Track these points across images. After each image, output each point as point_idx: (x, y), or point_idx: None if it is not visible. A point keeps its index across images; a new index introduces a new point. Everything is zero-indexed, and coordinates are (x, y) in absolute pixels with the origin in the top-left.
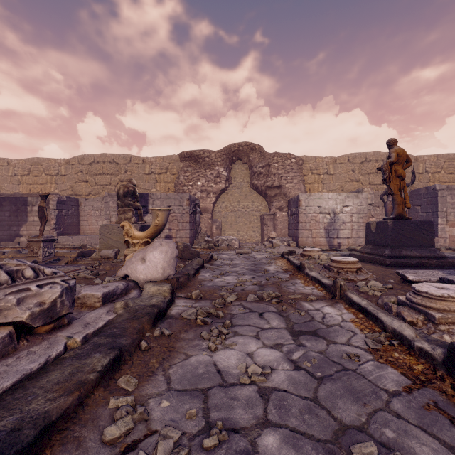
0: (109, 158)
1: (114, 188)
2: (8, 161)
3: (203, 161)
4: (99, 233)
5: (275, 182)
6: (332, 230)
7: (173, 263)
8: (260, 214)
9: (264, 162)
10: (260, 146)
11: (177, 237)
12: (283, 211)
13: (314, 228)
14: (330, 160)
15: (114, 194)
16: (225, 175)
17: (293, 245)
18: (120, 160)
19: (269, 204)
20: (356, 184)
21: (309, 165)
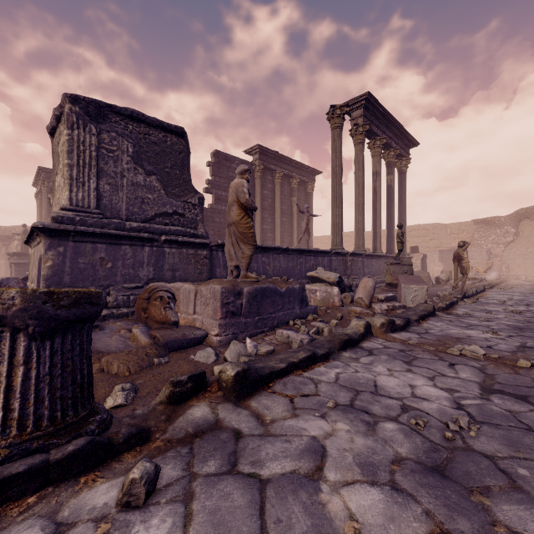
0: (422, 227)
1: (426, 244)
2: None
3: (493, 223)
4: (452, 269)
5: None
6: None
7: (498, 276)
8: None
9: None
10: None
11: None
12: None
13: None
14: None
15: (436, 250)
16: (512, 232)
17: None
18: (429, 228)
19: None
20: None
21: None
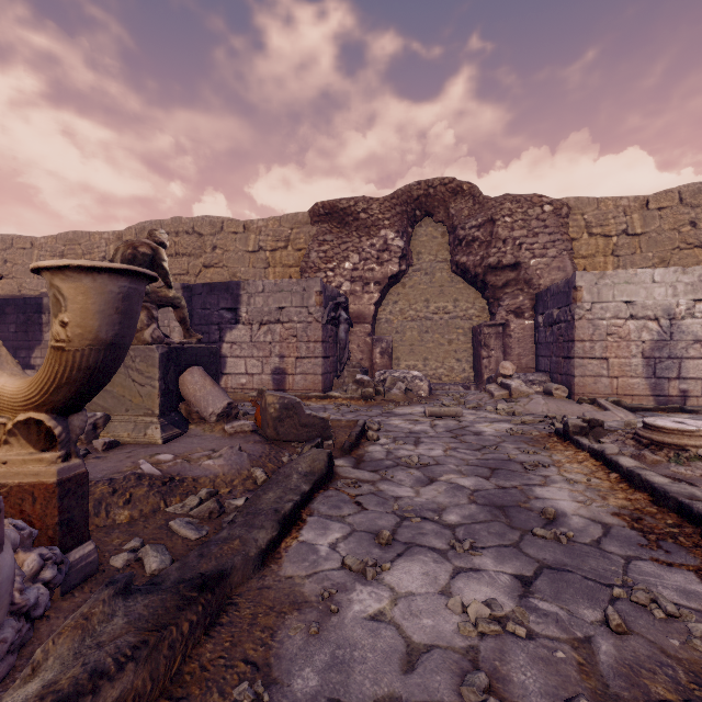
0: (186, 226)
1: (194, 280)
2: (32, 240)
3: (355, 219)
4: None
5: (506, 256)
6: (664, 360)
7: None
8: (471, 325)
9: (481, 216)
10: (472, 185)
11: (296, 372)
12: (524, 317)
13: (615, 354)
14: (635, 203)
15: (176, 286)
16: (398, 247)
17: (561, 394)
18: (204, 228)
19: (490, 304)
20: (701, 253)
21: (584, 216)
